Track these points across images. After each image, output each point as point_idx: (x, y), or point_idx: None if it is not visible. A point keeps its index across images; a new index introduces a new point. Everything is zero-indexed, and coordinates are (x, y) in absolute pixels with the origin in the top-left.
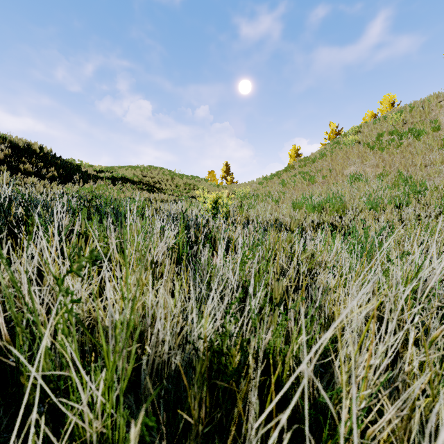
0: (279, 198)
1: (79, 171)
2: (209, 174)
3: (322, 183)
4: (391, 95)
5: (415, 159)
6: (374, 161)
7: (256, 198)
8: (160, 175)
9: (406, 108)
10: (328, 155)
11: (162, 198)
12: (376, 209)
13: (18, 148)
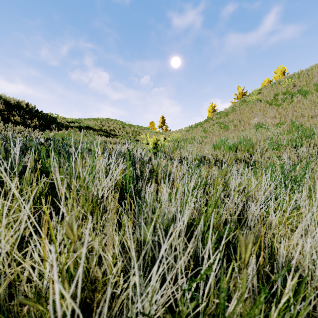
0: (202, 141)
1: (55, 122)
2: (150, 124)
3: (234, 130)
4: (282, 66)
5: (304, 112)
6: (272, 114)
7: (185, 141)
8: (114, 125)
9: (295, 75)
10: (237, 109)
11: (116, 141)
12: (278, 149)
13: (10, 105)
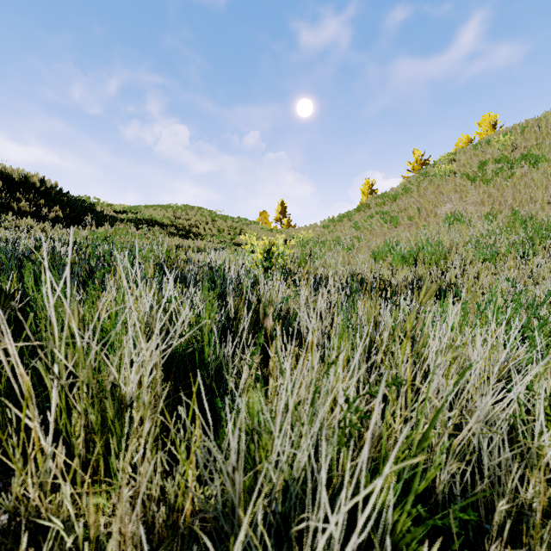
0: (353, 245)
1: (93, 211)
2: (260, 216)
3: (409, 226)
4: (492, 114)
5: (534, 194)
6: (476, 198)
7: (321, 245)
8: (198, 217)
9: (515, 129)
10: (414, 189)
11: (199, 246)
12: (492, 261)
13: (12, 181)
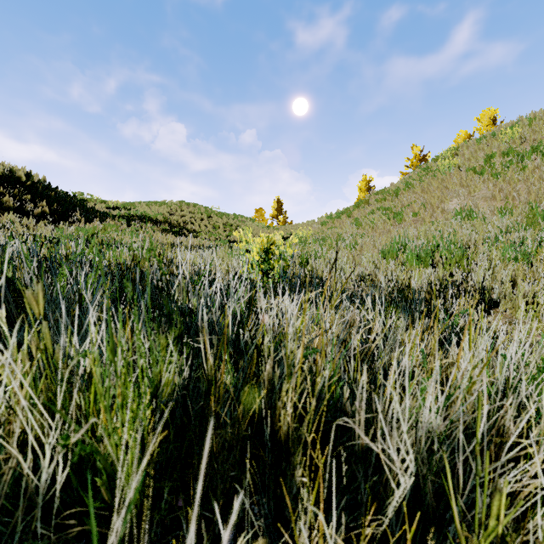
0: (356, 242)
1: (83, 207)
2: (256, 213)
3: (414, 222)
4: (492, 109)
5: None
6: (486, 192)
7: (321, 242)
8: (193, 214)
9: (522, 121)
10: (416, 185)
11: (192, 243)
12: (523, 262)
13: None
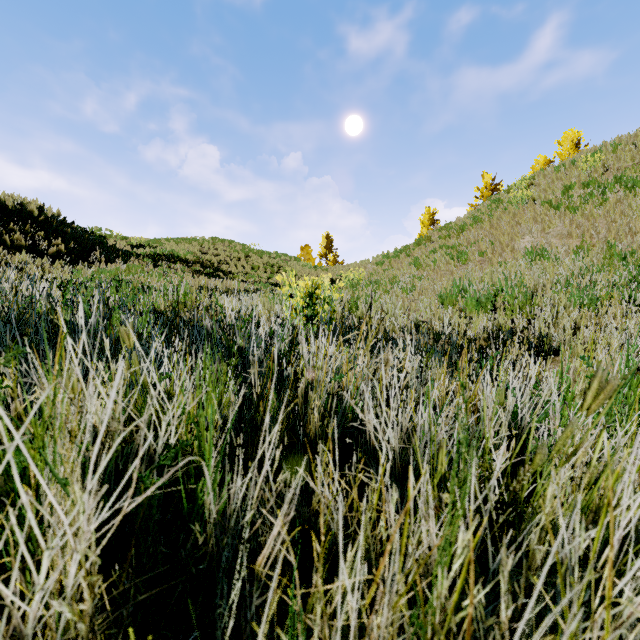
0: (414, 286)
1: (103, 245)
2: (301, 251)
3: (480, 263)
4: (575, 131)
5: (634, 224)
6: (562, 229)
7: (375, 286)
8: (228, 252)
9: (606, 147)
10: (485, 219)
11: (228, 287)
12: (590, 307)
13: (5, 209)
